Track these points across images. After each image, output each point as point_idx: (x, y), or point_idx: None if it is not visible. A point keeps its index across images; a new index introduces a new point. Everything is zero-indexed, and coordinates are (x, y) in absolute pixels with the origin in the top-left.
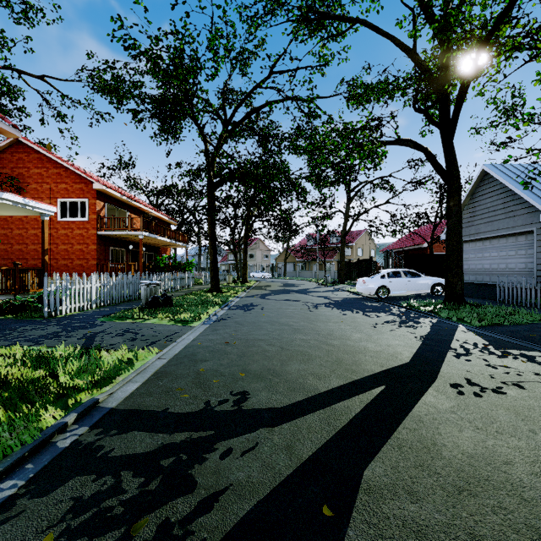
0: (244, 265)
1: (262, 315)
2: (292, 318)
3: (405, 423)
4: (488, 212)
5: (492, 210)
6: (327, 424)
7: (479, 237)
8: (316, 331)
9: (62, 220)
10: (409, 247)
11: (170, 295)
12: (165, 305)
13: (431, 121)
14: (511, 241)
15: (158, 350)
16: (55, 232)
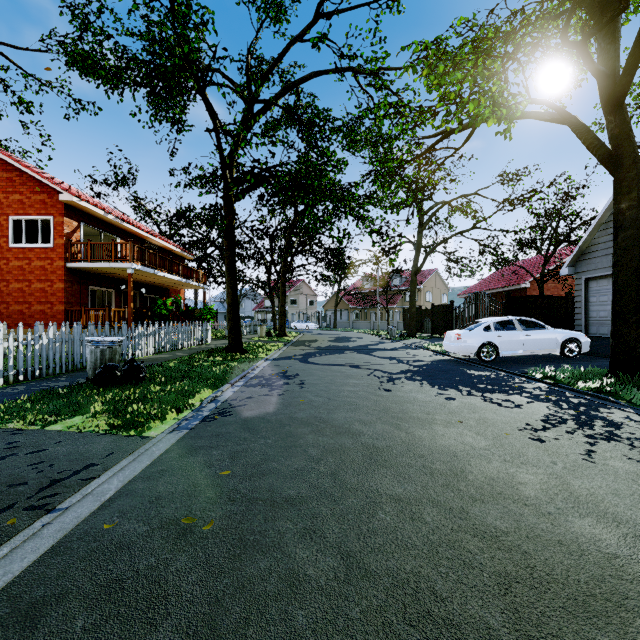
0: (282, 312)
1: (299, 402)
2: (356, 409)
3: None
4: None
5: None
6: None
7: None
8: (420, 459)
9: (15, 246)
10: (500, 288)
11: (163, 357)
12: (127, 381)
13: (589, 64)
14: None
15: None
16: (4, 263)
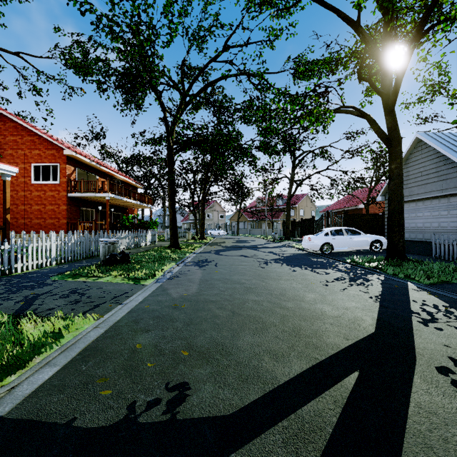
0: (202, 223)
1: (215, 272)
2: (244, 275)
3: (407, 452)
4: (421, 176)
5: (425, 174)
6: (295, 455)
7: (413, 199)
8: (268, 291)
9: (36, 183)
10: (346, 208)
11: (132, 251)
12: (122, 262)
13: (374, 88)
14: (444, 202)
15: (98, 316)
16: (29, 193)
